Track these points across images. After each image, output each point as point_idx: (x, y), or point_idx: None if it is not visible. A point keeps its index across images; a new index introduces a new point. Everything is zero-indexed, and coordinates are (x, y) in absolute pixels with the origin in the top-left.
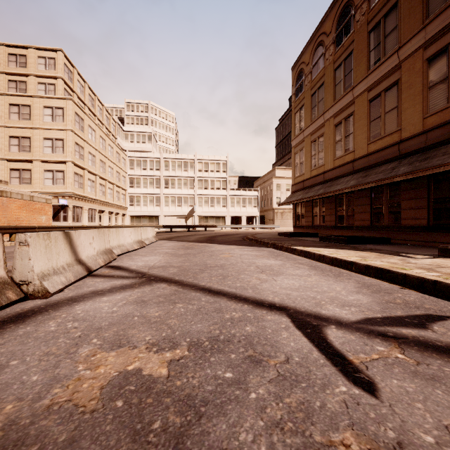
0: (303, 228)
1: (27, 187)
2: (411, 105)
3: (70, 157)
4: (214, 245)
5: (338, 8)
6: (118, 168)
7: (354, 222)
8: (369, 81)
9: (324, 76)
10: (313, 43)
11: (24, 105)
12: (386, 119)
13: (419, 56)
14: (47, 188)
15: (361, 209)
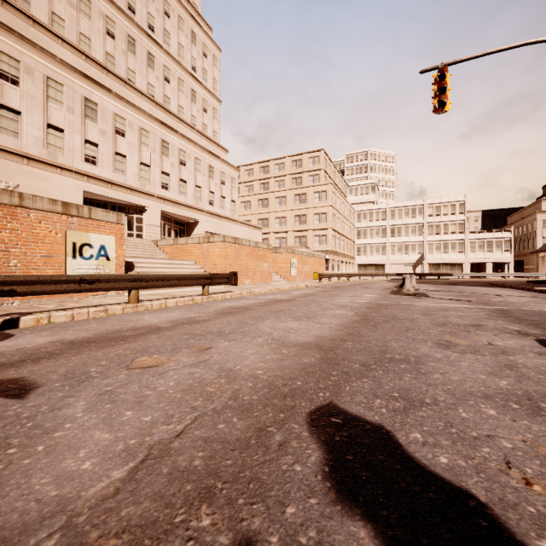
0: None
1: None
2: None
3: (330, 225)
4: (459, 286)
5: None
6: (350, 223)
7: None
8: None
9: None
10: None
11: (303, 193)
12: None
13: None
14: (316, 248)
15: None
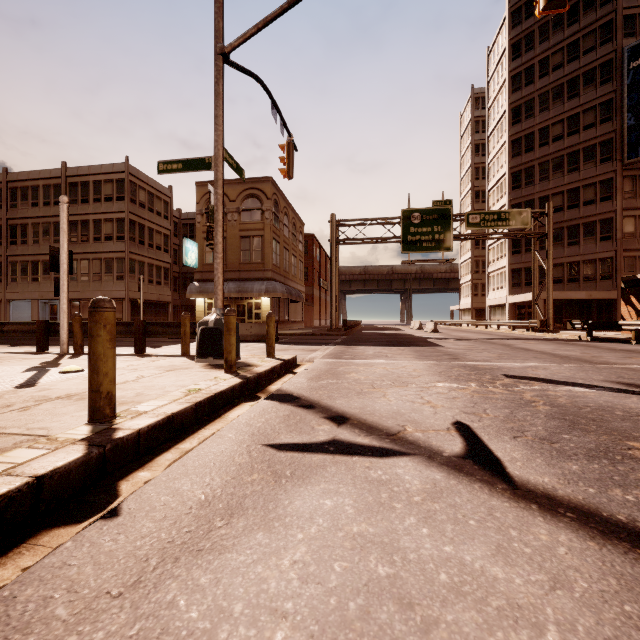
0: None
1: None
2: None
3: None
4: None
5: None
6: None
7: None
8: None
9: None
10: None
11: None
12: None
13: None
14: None
15: None
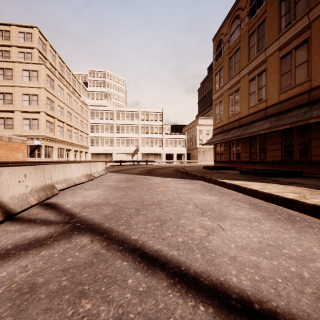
0: (222, 163)
1: (9, 131)
2: None
3: (43, 108)
4: (152, 177)
5: None
6: (82, 118)
7: (267, 158)
8: (280, 42)
9: (240, 42)
10: (230, 18)
11: (8, 68)
12: (296, 72)
13: None
14: (25, 132)
15: (272, 147)
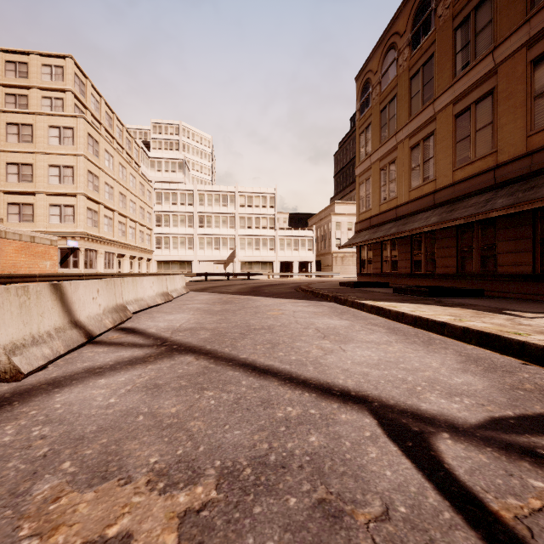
0: (370, 277)
1: (28, 225)
2: (511, 119)
3: (82, 189)
4: (260, 298)
5: (415, 1)
6: (142, 202)
7: (436, 269)
8: (455, 92)
9: (397, 86)
10: (382, 47)
11: (25, 124)
12: (477, 138)
13: (521, 57)
14: (53, 227)
15: (444, 252)
